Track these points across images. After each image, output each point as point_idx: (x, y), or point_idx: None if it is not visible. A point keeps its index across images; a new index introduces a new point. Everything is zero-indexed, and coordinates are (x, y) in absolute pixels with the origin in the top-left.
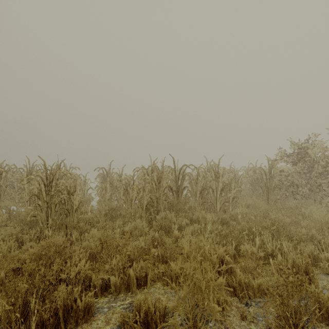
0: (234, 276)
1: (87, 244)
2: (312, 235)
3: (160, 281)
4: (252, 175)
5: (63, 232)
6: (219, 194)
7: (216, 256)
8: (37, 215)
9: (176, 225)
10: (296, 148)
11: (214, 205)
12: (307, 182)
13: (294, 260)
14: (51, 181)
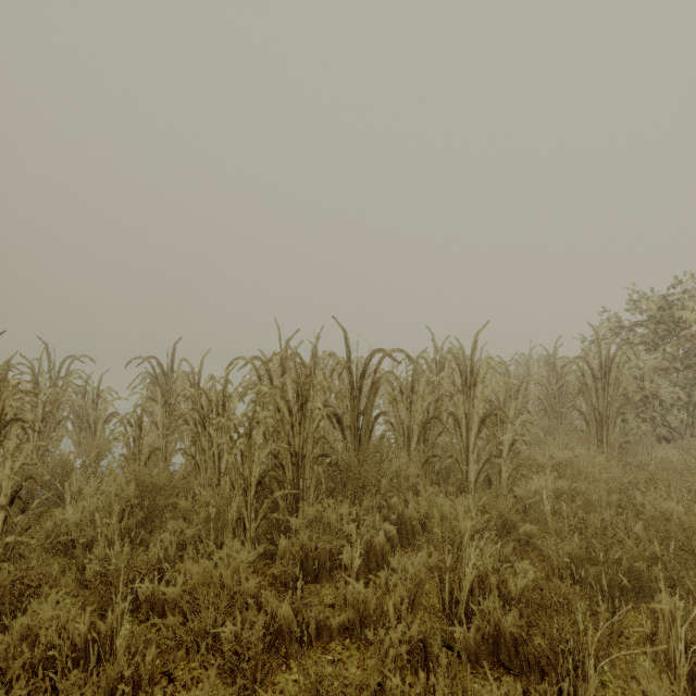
0: None
1: None
2: None
3: None
4: (546, 375)
5: None
6: (476, 434)
7: None
8: None
9: (354, 552)
10: (658, 308)
11: (460, 464)
12: (689, 395)
13: None
14: None
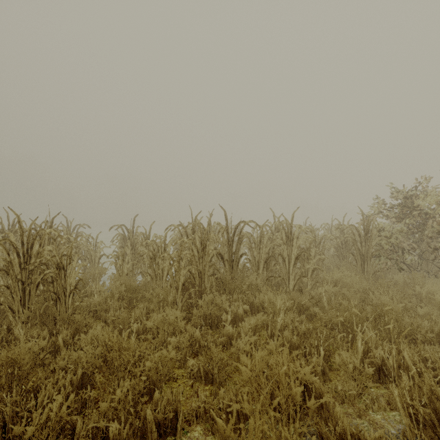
0: (328, 415)
1: (80, 356)
2: (439, 330)
3: (200, 423)
4: (338, 235)
5: (46, 331)
6: (293, 265)
7: (300, 391)
8: (3, 304)
9: (228, 315)
10: (401, 198)
11: (285, 281)
12: (417, 246)
13: (432, 389)
14: (30, 247)
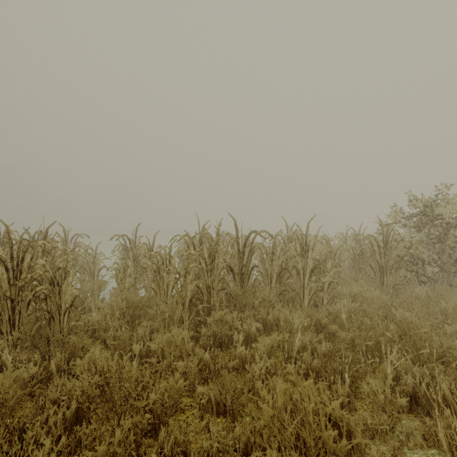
0: (359, 455)
1: (74, 385)
2: None
3: None
4: (354, 245)
5: (38, 354)
6: (308, 278)
7: (332, 435)
8: None
9: (240, 335)
10: (421, 206)
11: (299, 295)
12: (439, 258)
13: None
14: (20, 261)
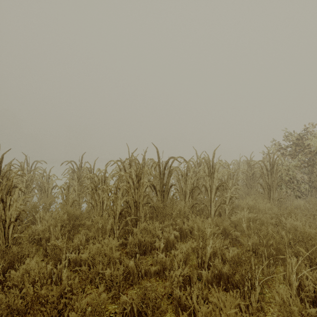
0: None
1: (1, 301)
2: None
3: None
4: (246, 169)
5: None
6: (214, 194)
7: None
8: None
9: (161, 242)
10: (296, 139)
11: (207, 207)
12: (310, 177)
13: None
14: None
